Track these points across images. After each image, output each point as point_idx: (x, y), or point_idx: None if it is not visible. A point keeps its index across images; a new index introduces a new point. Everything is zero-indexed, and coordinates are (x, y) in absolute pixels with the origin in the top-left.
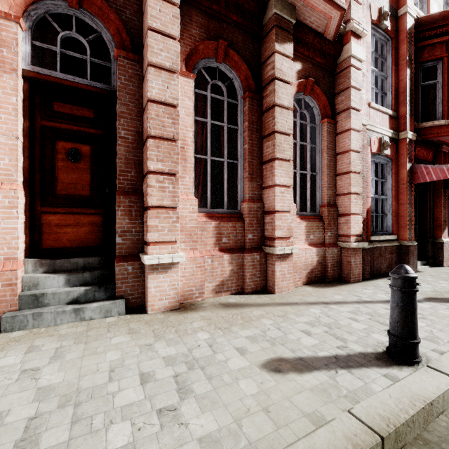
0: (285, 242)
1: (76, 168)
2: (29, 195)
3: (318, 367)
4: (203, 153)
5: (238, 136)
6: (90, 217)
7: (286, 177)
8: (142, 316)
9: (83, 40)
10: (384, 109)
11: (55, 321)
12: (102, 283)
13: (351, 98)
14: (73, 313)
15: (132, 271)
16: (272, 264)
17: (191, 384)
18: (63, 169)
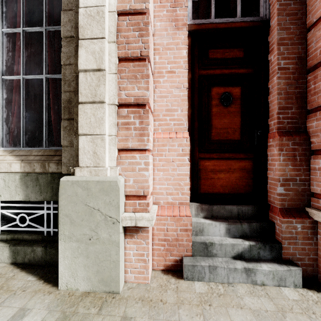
0: None
1: (227, 112)
2: (190, 142)
3: None
4: None
5: None
6: (240, 163)
7: None
8: None
9: None
10: None
11: (228, 278)
12: (261, 237)
13: None
14: (243, 272)
15: (301, 231)
16: None
17: None
18: (216, 115)
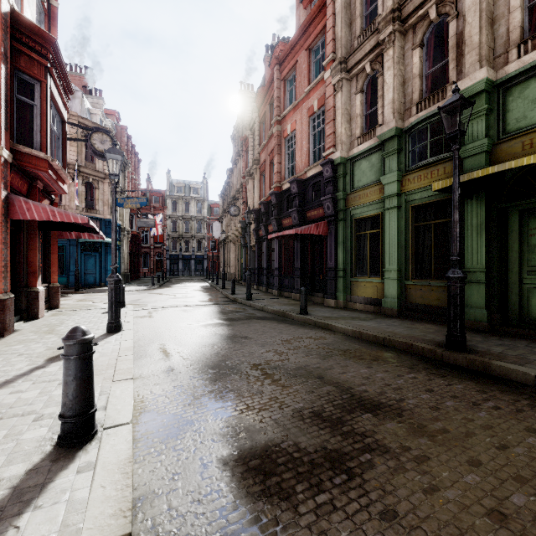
0: None
1: None
2: None
3: None
4: None
5: None
6: None
7: None
8: None
9: None
10: None
11: None
12: None
13: None
14: None
15: None
16: None
17: None
18: None
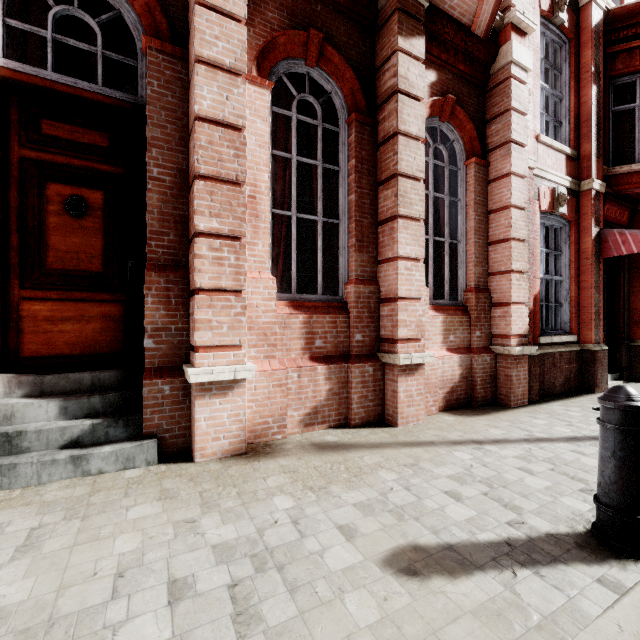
0: (413, 346)
1: (80, 226)
2: None
3: (481, 565)
4: (286, 207)
5: (339, 182)
6: (102, 307)
7: (414, 245)
8: (184, 466)
9: (91, 21)
10: (558, 145)
11: (39, 478)
12: (122, 412)
13: (512, 126)
14: (70, 463)
15: (171, 394)
16: (393, 381)
17: (259, 602)
18: (58, 228)
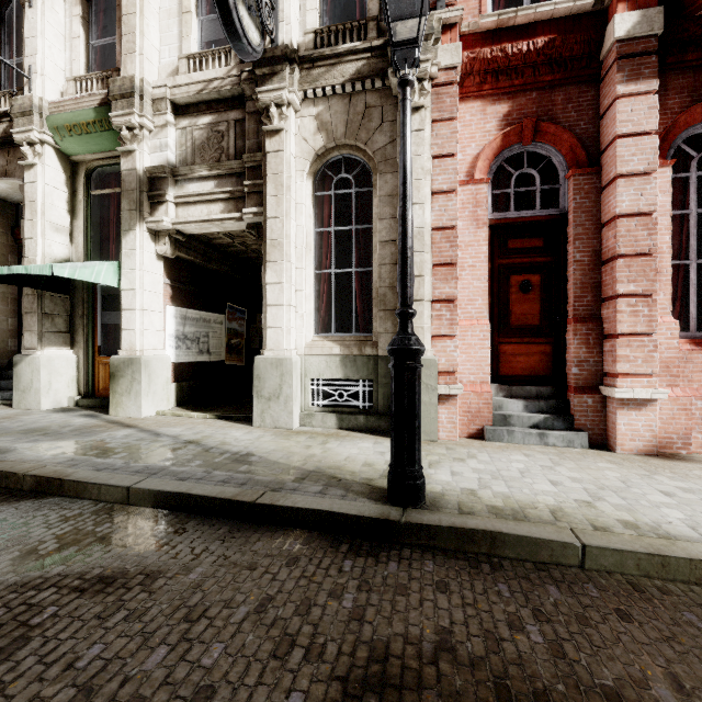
0: None
1: (527, 298)
2: (490, 328)
3: None
4: (683, 257)
5: None
6: (539, 347)
7: None
8: (610, 453)
9: (534, 172)
10: None
11: (523, 441)
12: (557, 413)
13: None
14: (537, 436)
15: (592, 405)
16: None
17: None
18: (515, 301)
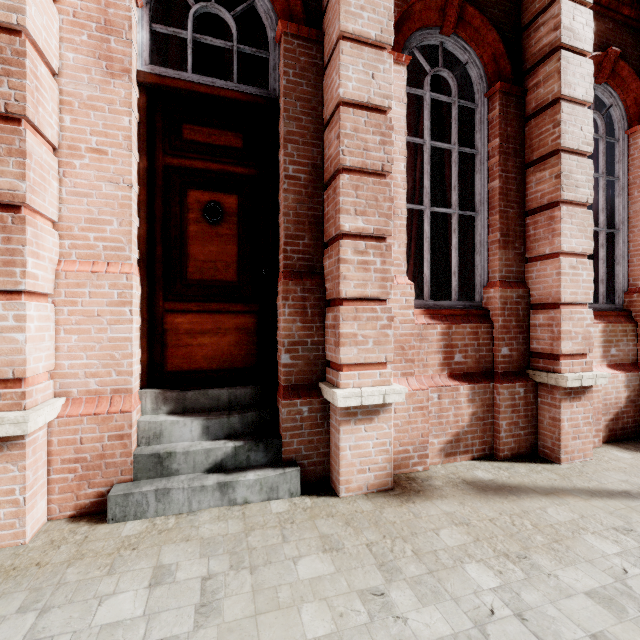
0: (579, 363)
1: (216, 234)
2: (146, 282)
3: None
4: (417, 200)
5: (475, 167)
6: (237, 318)
7: (581, 236)
8: (330, 501)
9: (227, 15)
10: None
11: (190, 505)
12: (259, 433)
13: None
14: (217, 490)
15: (309, 416)
16: (552, 406)
17: None
18: (196, 237)
